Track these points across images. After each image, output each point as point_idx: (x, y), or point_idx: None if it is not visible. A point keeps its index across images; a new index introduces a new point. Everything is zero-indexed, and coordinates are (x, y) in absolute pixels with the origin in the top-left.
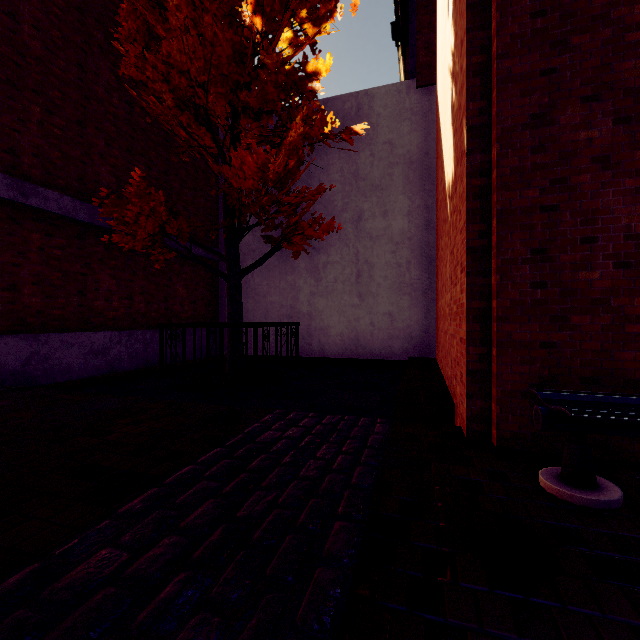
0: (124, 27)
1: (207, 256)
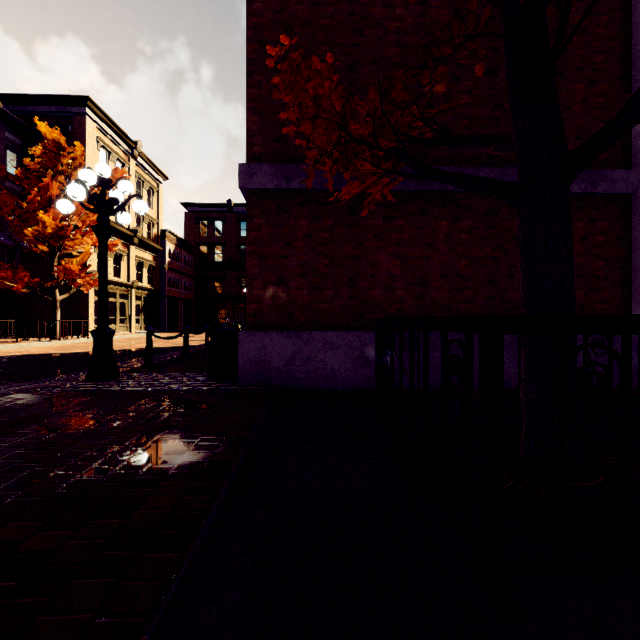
0: None
1: (591, 191)
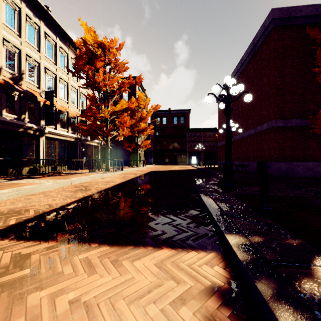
0: (318, 58)
1: None
